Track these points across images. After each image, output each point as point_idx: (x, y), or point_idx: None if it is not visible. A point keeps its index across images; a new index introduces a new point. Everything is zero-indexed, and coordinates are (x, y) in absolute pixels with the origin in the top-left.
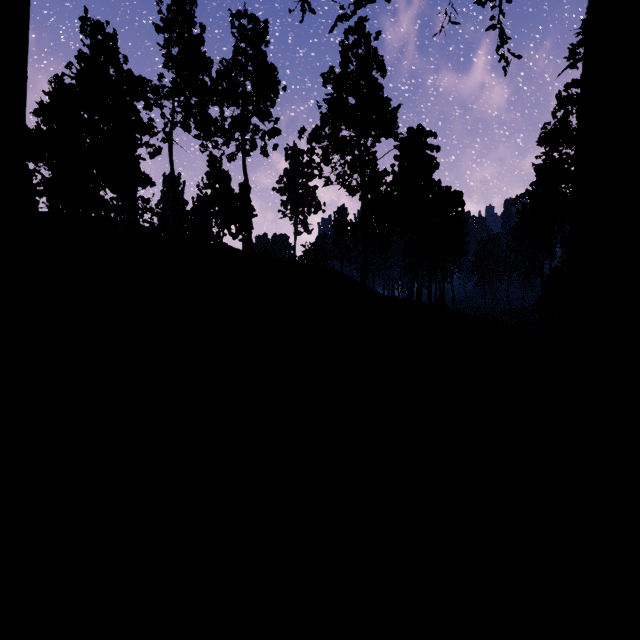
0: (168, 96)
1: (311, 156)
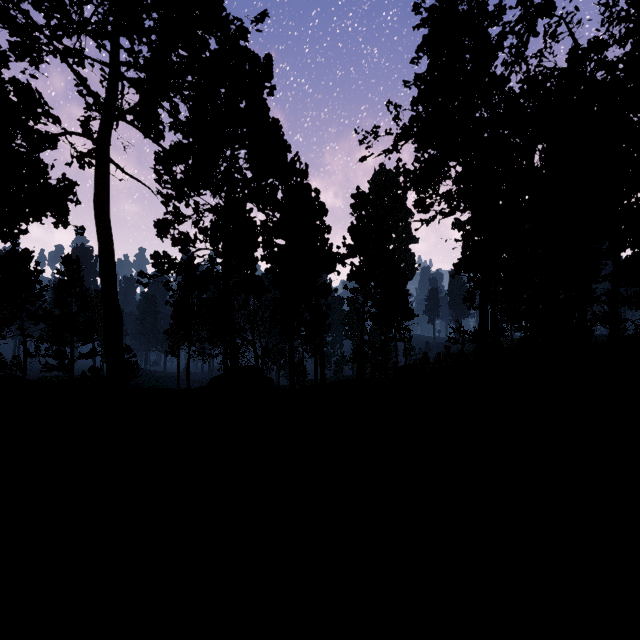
0: None
1: None
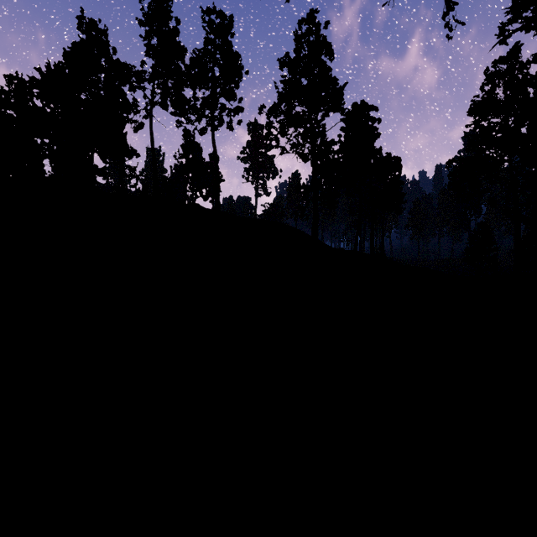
0: (149, 80)
1: (269, 129)
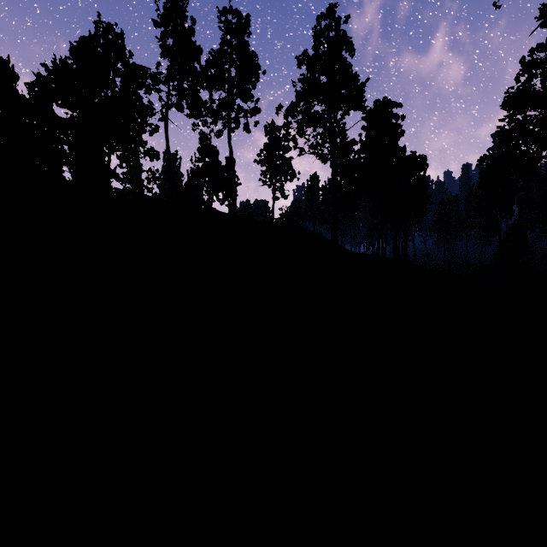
0: (164, 81)
1: (287, 129)
